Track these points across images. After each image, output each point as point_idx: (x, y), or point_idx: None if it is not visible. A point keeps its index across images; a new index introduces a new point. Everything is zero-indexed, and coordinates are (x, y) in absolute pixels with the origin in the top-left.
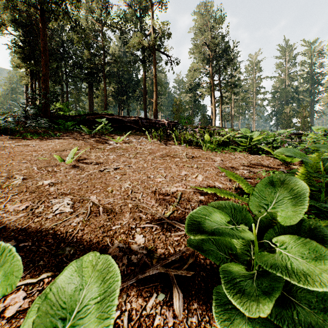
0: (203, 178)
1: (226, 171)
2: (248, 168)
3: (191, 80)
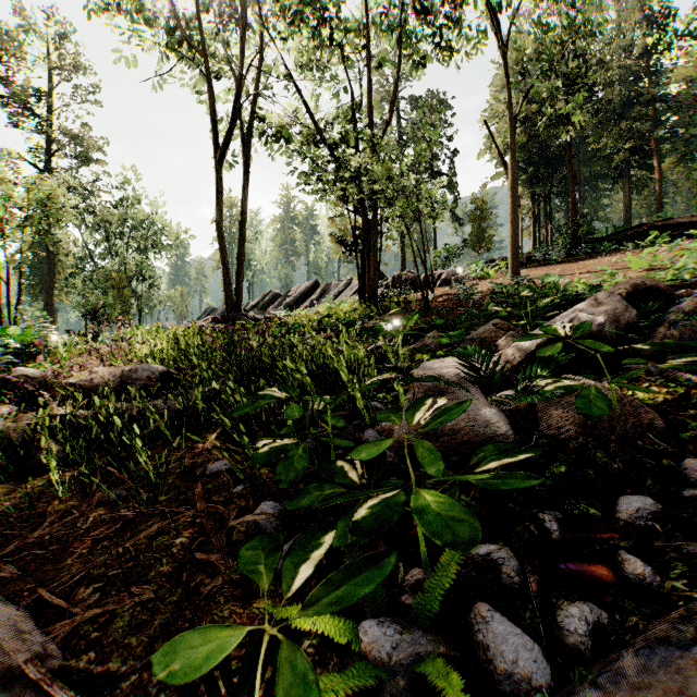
0: None
1: None
2: None
3: None
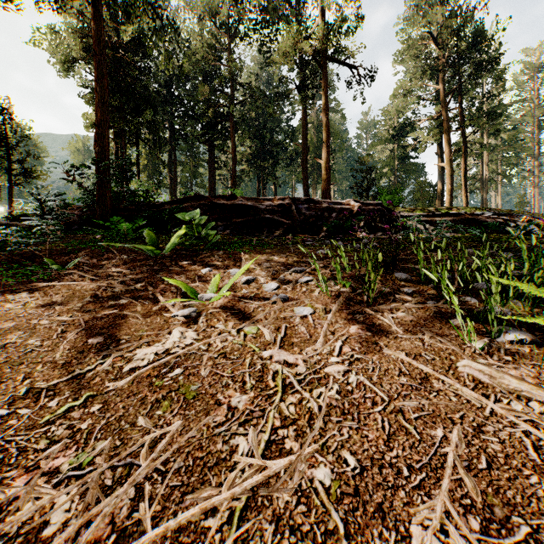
0: None
1: None
2: None
3: (394, 118)
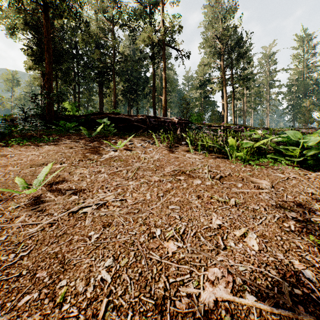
0: (259, 242)
1: None
2: None
3: (201, 76)
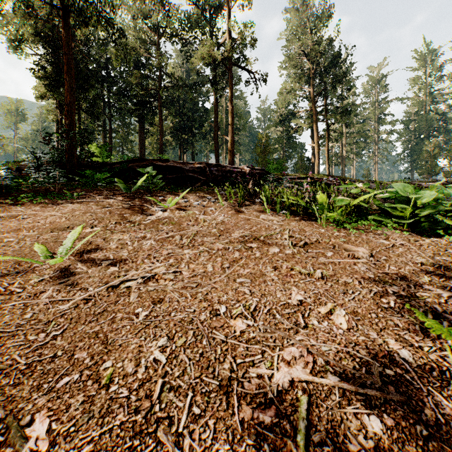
0: (349, 319)
1: (446, 334)
2: (443, 282)
3: (283, 108)
